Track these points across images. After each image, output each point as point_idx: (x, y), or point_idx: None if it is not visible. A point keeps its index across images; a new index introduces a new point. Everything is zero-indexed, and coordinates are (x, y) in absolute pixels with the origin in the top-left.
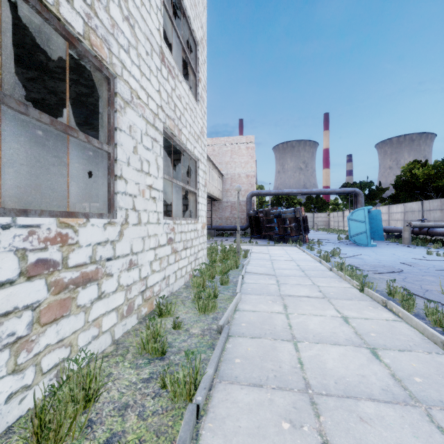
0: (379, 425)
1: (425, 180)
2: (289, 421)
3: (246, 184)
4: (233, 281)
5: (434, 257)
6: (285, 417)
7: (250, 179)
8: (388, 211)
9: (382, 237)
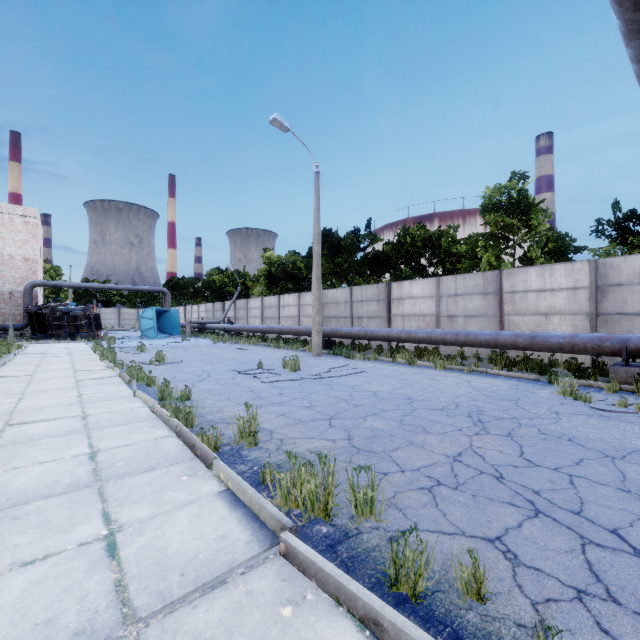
0: (56, 364)
1: (221, 285)
2: (30, 366)
3: (24, 269)
4: (7, 357)
5: (181, 341)
6: (28, 366)
7: (31, 264)
8: (198, 309)
9: (180, 332)
